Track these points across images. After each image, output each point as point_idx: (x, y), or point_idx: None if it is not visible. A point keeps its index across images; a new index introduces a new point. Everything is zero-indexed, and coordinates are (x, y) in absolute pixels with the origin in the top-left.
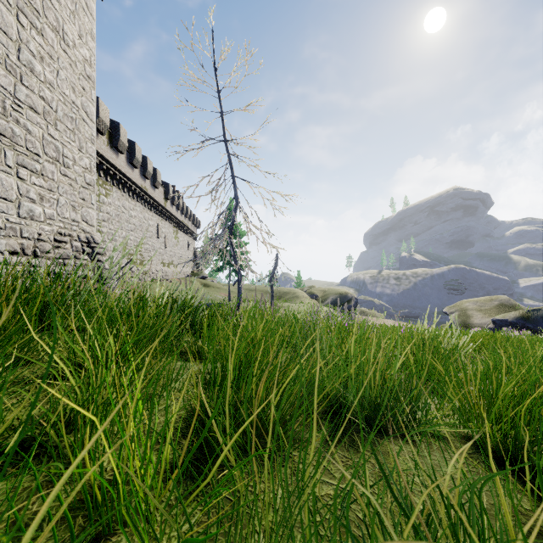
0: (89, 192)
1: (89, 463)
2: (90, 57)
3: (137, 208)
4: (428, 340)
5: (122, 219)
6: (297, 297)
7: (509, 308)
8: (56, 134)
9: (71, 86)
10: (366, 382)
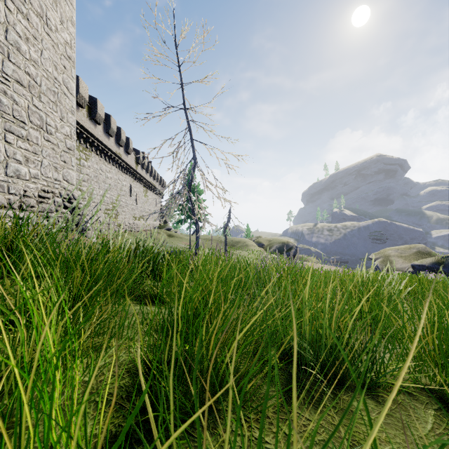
0: (70, 155)
1: (4, 443)
2: (70, 40)
3: (113, 170)
4: (369, 284)
5: (100, 180)
6: (247, 245)
7: (425, 255)
8: (40, 105)
9: (54, 64)
10: (396, 390)
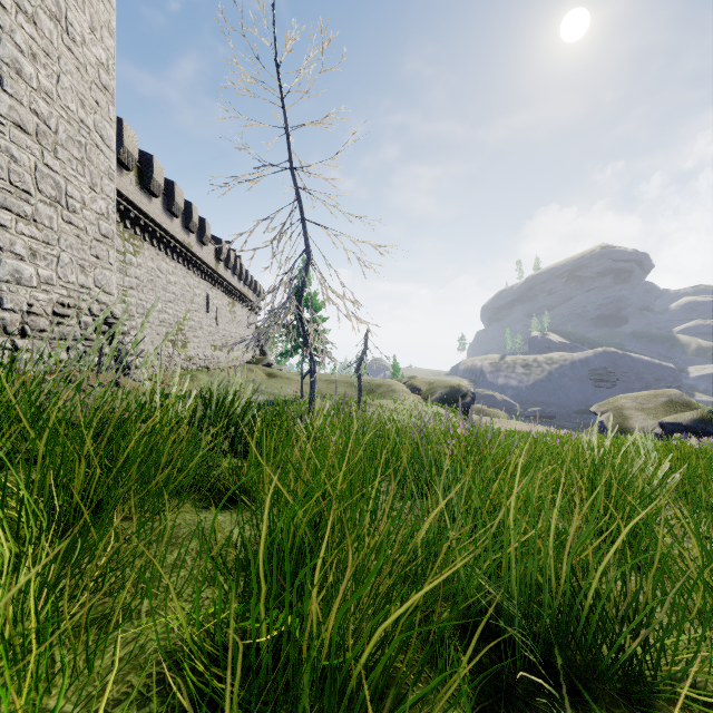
0: (106, 247)
1: None
2: (107, 59)
3: (179, 271)
4: (608, 468)
5: (157, 286)
6: (393, 391)
7: (681, 406)
8: (56, 164)
9: (79, 98)
10: None
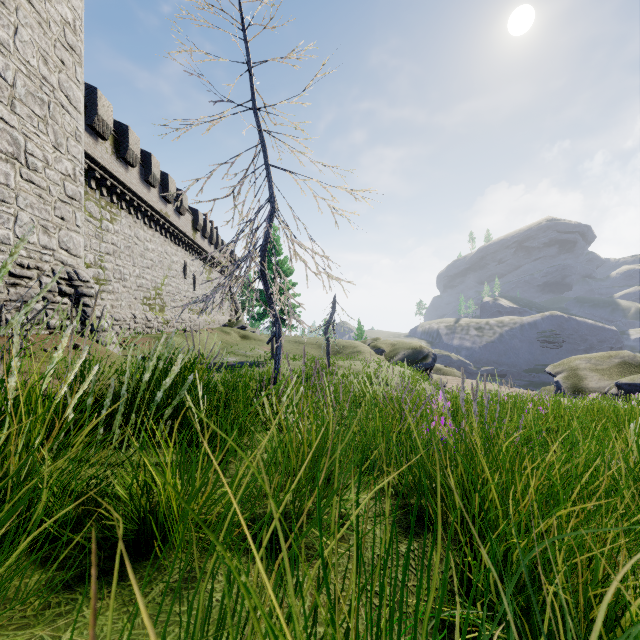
0: (72, 208)
1: None
2: (74, 20)
3: (156, 239)
4: None
5: (135, 252)
6: (359, 352)
7: (635, 367)
8: (13, 119)
9: (41, 54)
10: None
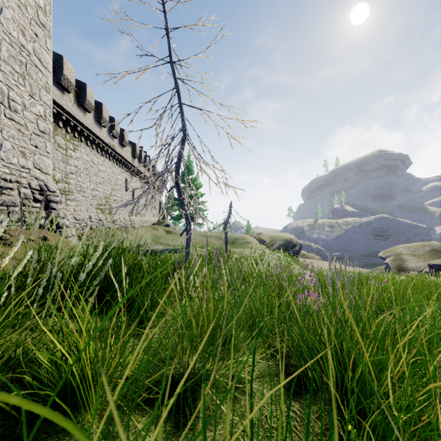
0: (43, 140)
1: None
2: (44, 5)
3: (106, 163)
4: None
5: (91, 172)
6: (248, 242)
7: None
8: None
9: (20, 28)
10: None
